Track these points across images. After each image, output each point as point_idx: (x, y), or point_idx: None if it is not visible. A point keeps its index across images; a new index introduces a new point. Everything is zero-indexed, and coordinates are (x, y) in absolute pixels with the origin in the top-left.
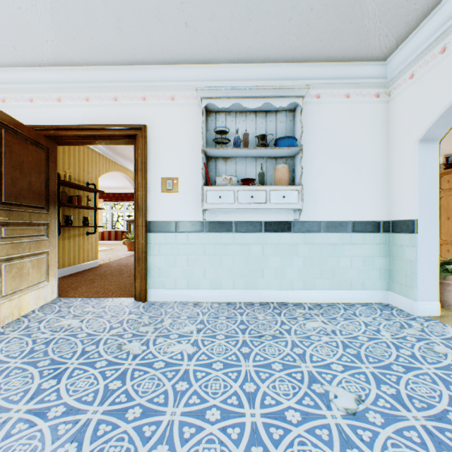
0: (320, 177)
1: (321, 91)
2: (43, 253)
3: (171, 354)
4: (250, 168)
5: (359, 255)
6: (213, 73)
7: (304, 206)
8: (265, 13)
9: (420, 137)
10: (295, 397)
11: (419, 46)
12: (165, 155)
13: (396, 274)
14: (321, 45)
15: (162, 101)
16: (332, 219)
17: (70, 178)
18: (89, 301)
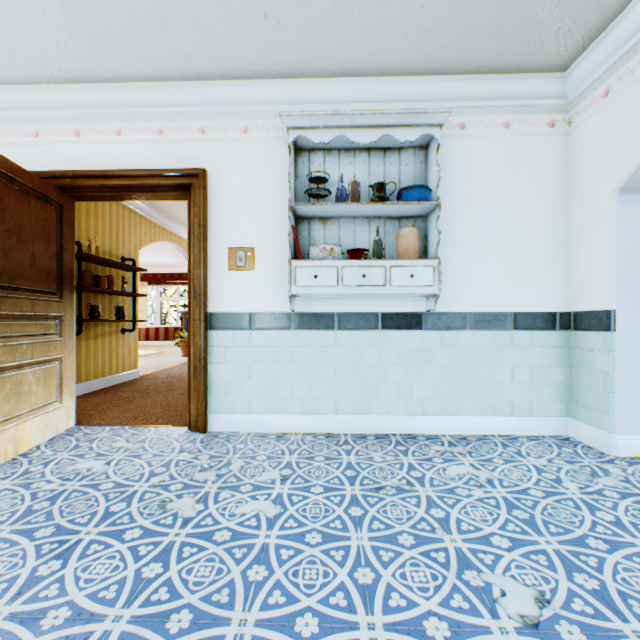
0: (466, 247)
1: (467, 118)
2: (53, 361)
3: (242, 519)
4: (360, 234)
5: (525, 363)
6: (306, 92)
7: (441, 290)
8: None
9: (620, 185)
10: (438, 594)
11: (618, 47)
12: (234, 215)
13: (581, 392)
14: (469, 47)
15: (230, 134)
16: (484, 310)
17: (97, 250)
18: (121, 431)
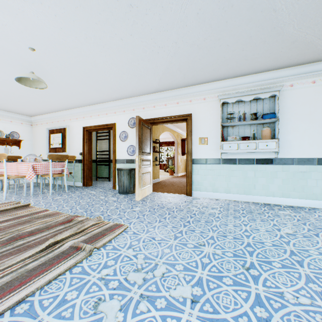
0: (293, 132)
1: (294, 82)
2: (149, 172)
3: (210, 212)
4: (246, 130)
5: None
6: (225, 84)
7: (281, 150)
8: (254, 58)
9: None
10: (264, 227)
11: None
12: (200, 127)
13: None
14: (291, 61)
15: (199, 101)
16: (302, 157)
17: None
18: (166, 194)
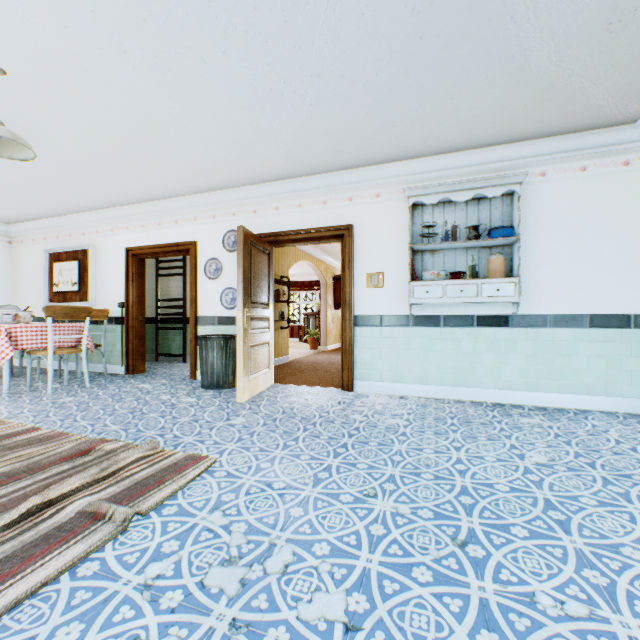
0: (546, 265)
1: (547, 168)
2: (266, 344)
3: (389, 423)
4: (459, 260)
5: (600, 354)
6: (419, 167)
7: (524, 298)
8: (474, 117)
9: None
10: (494, 452)
11: None
12: (370, 252)
13: None
14: (542, 126)
15: (368, 199)
16: (562, 313)
17: None
18: (302, 388)
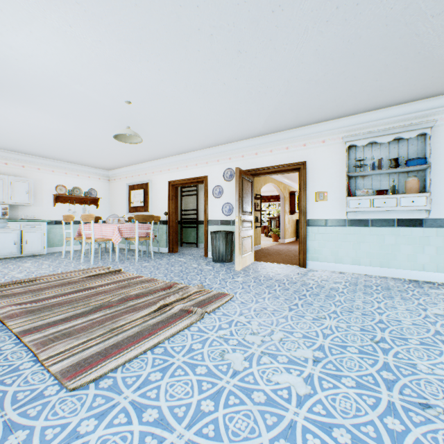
0: None
1: None
2: (250, 236)
3: (332, 286)
4: (383, 181)
5: None
6: (353, 121)
7: (435, 207)
8: (393, 88)
9: None
10: (404, 306)
11: None
12: (318, 178)
13: None
14: None
15: (316, 144)
16: None
17: None
18: (272, 264)
